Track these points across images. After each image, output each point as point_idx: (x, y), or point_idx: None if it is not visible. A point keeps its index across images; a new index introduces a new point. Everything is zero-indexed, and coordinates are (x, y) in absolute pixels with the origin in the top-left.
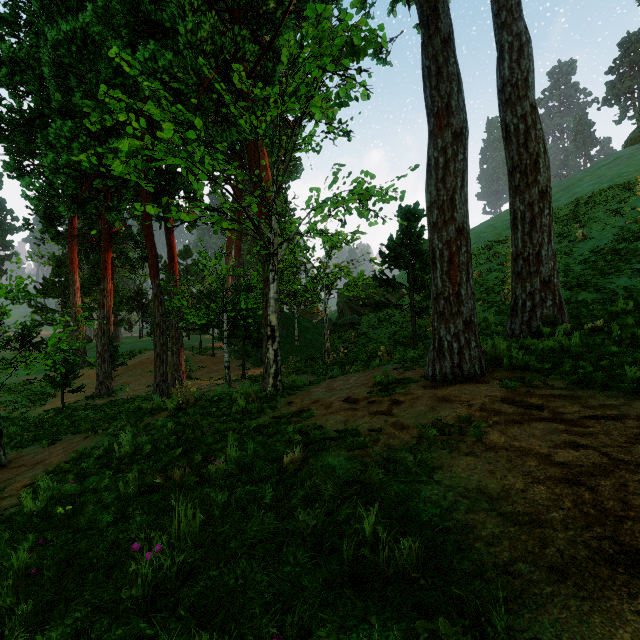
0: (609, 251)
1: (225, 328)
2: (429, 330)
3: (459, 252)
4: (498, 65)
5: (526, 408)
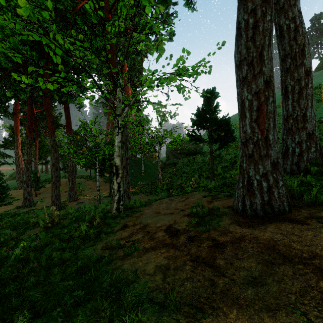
0: None
1: (97, 166)
2: (219, 167)
3: (267, 102)
4: None
5: None
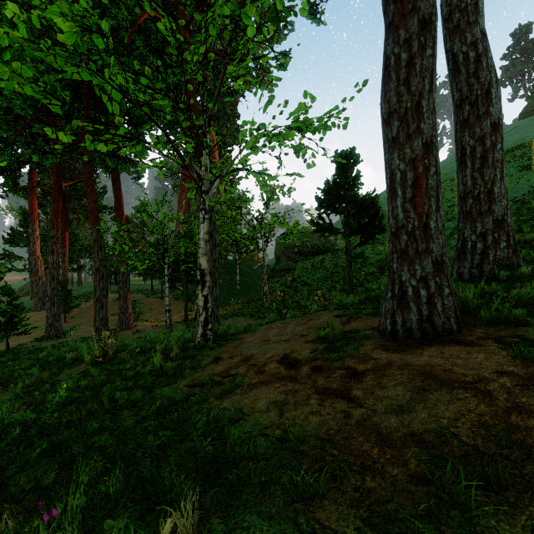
0: (531, 200)
1: (166, 273)
2: (361, 275)
3: (427, 173)
4: None
5: None
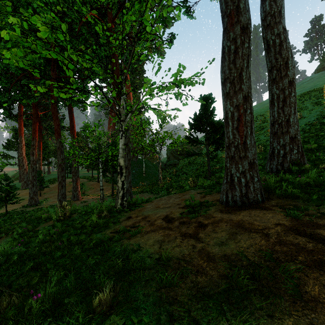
0: (317, 123)
1: (100, 167)
2: (216, 168)
3: (245, 113)
4: (262, 4)
5: (324, 243)
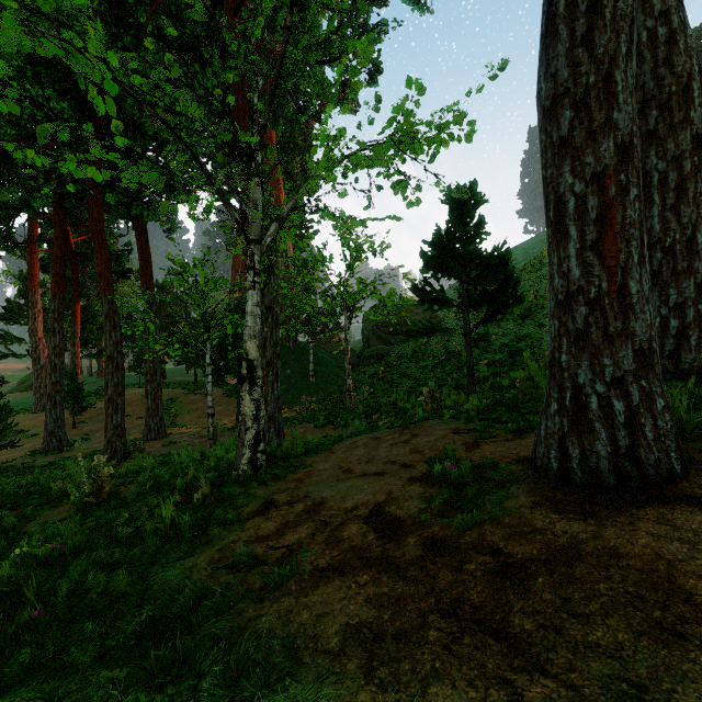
0: None
1: (208, 361)
2: (482, 364)
3: (624, 198)
4: None
5: None
